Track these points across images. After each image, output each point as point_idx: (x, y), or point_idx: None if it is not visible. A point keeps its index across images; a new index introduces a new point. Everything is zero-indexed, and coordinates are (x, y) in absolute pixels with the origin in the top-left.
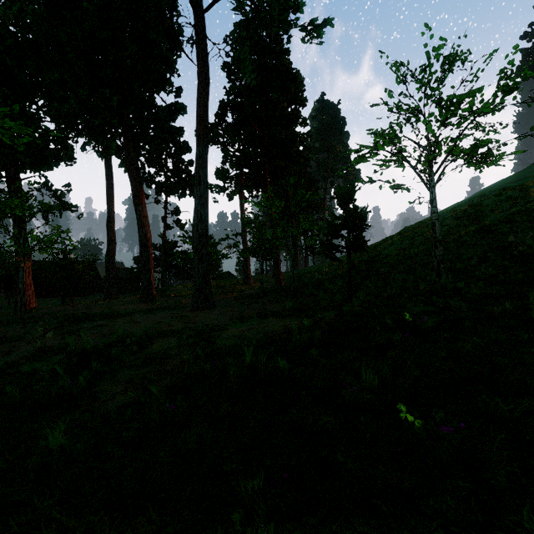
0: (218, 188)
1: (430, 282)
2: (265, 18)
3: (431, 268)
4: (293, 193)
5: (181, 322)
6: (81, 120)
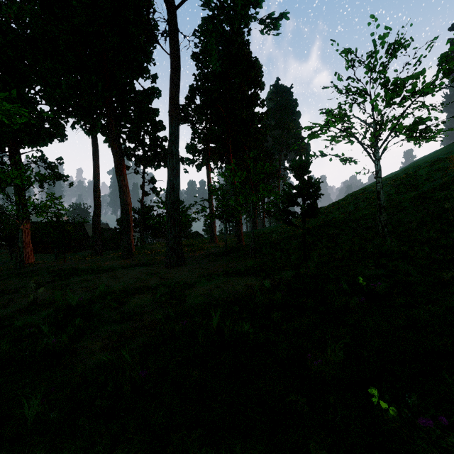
0: (188, 160)
1: (377, 245)
2: (229, 13)
3: (376, 231)
4: (253, 165)
5: (156, 278)
6: (71, 103)
